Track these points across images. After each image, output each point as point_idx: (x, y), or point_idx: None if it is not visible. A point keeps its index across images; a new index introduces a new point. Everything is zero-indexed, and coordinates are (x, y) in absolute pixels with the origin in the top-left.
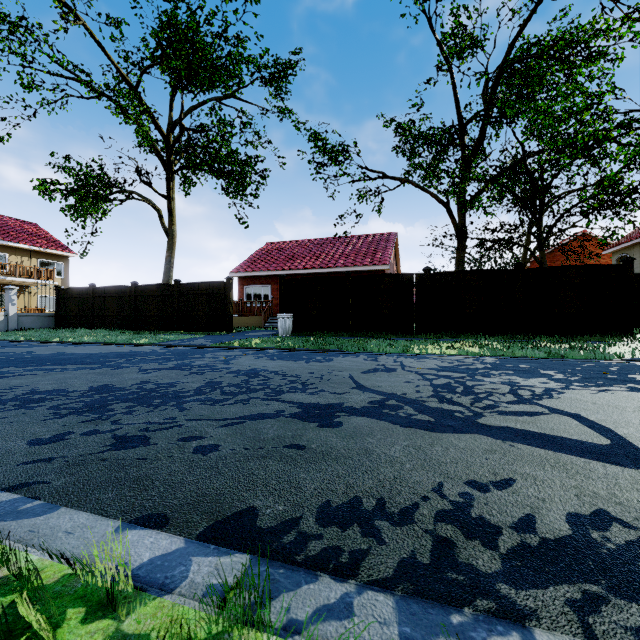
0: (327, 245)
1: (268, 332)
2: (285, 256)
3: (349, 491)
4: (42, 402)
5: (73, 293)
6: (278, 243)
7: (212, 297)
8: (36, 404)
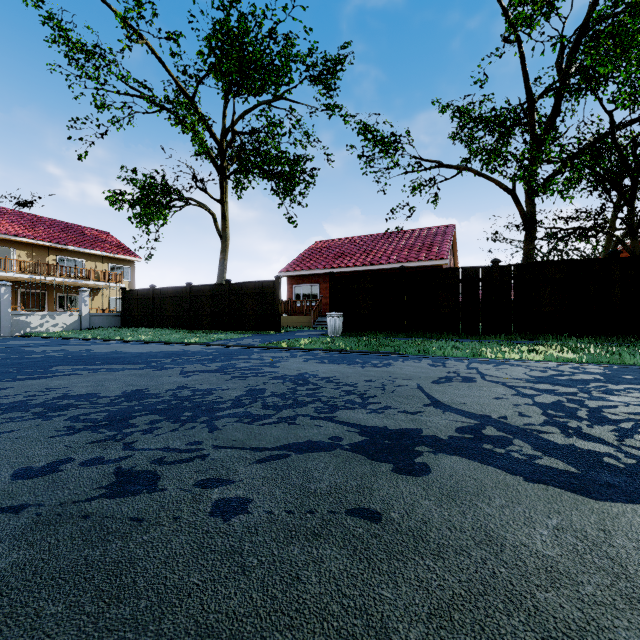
0: (378, 241)
1: (317, 332)
2: (334, 254)
3: None
4: (65, 410)
5: (136, 294)
6: (327, 241)
7: (261, 296)
8: (57, 413)
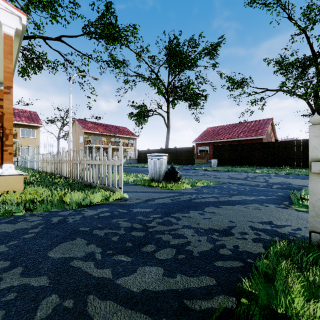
0: (235, 127)
1: (208, 165)
2: (215, 133)
3: (217, 181)
4: None
5: (142, 152)
6: (212, 127)
7: (187, 152)
8: None
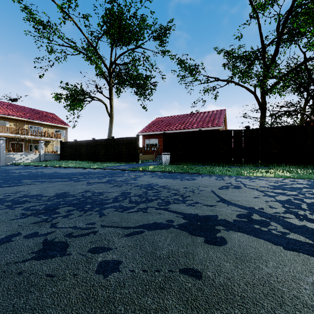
0: (187, 117)
1: (157, 162)
2: (165, 124)
3: None
4: (23, 204)
5: (67, 144)
6: (162, 117)
7: (129, 145)
8: (18, 205)
